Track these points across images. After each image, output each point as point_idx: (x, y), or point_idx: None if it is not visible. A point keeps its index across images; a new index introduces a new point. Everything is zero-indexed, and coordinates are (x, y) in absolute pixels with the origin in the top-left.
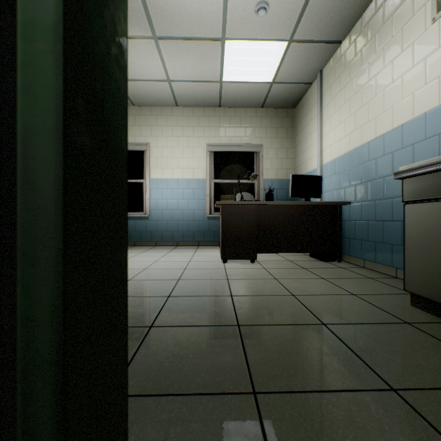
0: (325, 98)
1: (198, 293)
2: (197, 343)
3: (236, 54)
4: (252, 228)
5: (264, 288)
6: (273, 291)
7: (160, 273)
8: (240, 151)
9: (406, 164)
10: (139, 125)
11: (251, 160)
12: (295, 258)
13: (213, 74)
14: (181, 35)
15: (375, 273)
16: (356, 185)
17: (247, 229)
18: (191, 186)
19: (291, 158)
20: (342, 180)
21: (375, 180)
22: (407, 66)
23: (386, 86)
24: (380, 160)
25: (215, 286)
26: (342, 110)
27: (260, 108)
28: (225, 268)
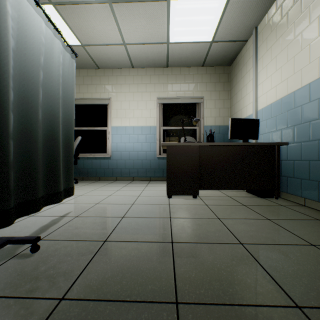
0: (260, 51)
1: (137, 236)
2: None
3: (180, 14)
4: (194, 167)
5: (208, 231)
6: (218, 236)
7: (108, 208)
8: (184, 103)
9: None
10: (103, 84)
11: (194, 110)
12: (233, 194)
13: (161, 36)
14: None
15: None
16: (295, 126)
17: (190, 167)
18: (144, 132)
19: (227, 108)
20: (279, 122)
21: (319, 120)
22: None
23: None
24: None
25: (156, 228)
26: (279, 58)
27: (201, 67)
28: (169, 204)
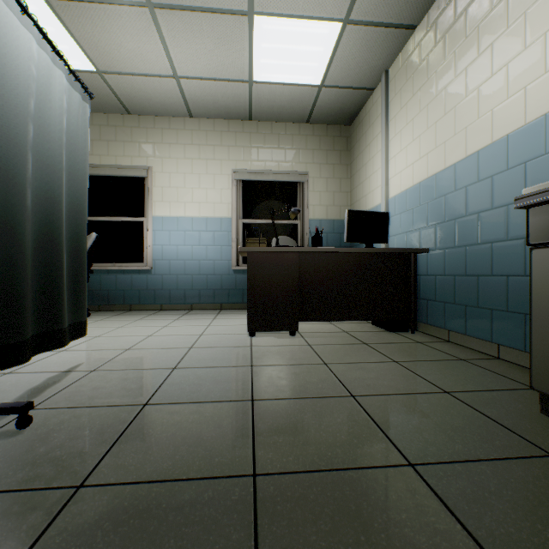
0: (392, 108)
1: (197, 395)
2: (158, 538)
3: (269, 39)
4: (292, 286)
5: (308, 382)
6: (322, 388)
7: (149, 356)
8: (278, 182)
9: (513, 192)
10: (137, 142)
11: (293, 193)
12: (352, 328)
13: (238, 70)
14: (189, 3)
15: (467, 351)
16: (437, 225)
17: (285, 287)
18: (210, 227)
19: (346, 192)
20: (417, 218)
21: (466, 218)
22: (516, 48)
23: (482, 81)
24: (473, 188)
25: (229, 381)
26: (417, 122)
27: (305, 123)
28: (252, 345)
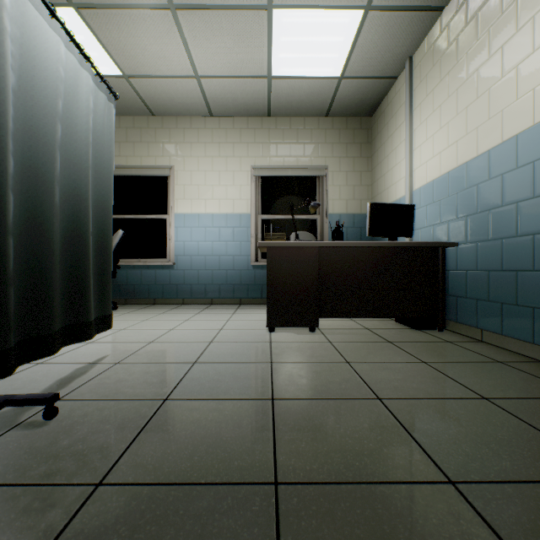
0: (417, 96)
1: (217, 392)
2: None
3: (288, 32)
4: (312, 281)
5: (330, 382)
6: (345, 388)
7: (170, 349)
8: (296, 177)
9: None
10: (161, 142)
11: (312, 188)
12: (374, 325)
13: (257, 66)
14: (209, 1)
15: (504, 353)
16: (468, 217)
17: (305, 282)
18: (230, 223)
19: (367, 185)
20: (445, 210)
21: (502, 208)
22: None
23: (521, 59)
24: (511, 175)
25: (248, 378)
26: (445, 108)
27: (324, 117)
28: (271, 341)
